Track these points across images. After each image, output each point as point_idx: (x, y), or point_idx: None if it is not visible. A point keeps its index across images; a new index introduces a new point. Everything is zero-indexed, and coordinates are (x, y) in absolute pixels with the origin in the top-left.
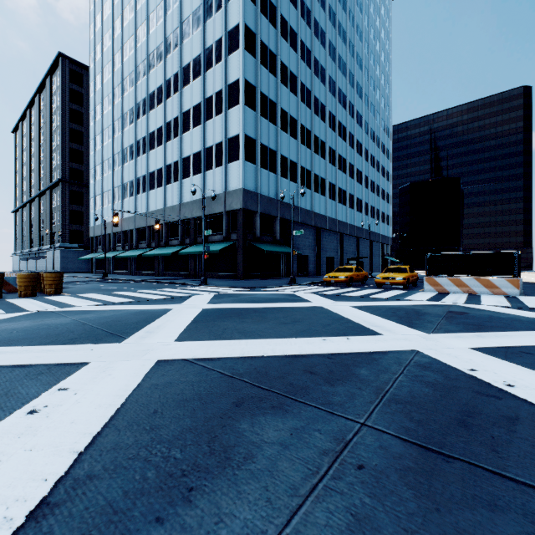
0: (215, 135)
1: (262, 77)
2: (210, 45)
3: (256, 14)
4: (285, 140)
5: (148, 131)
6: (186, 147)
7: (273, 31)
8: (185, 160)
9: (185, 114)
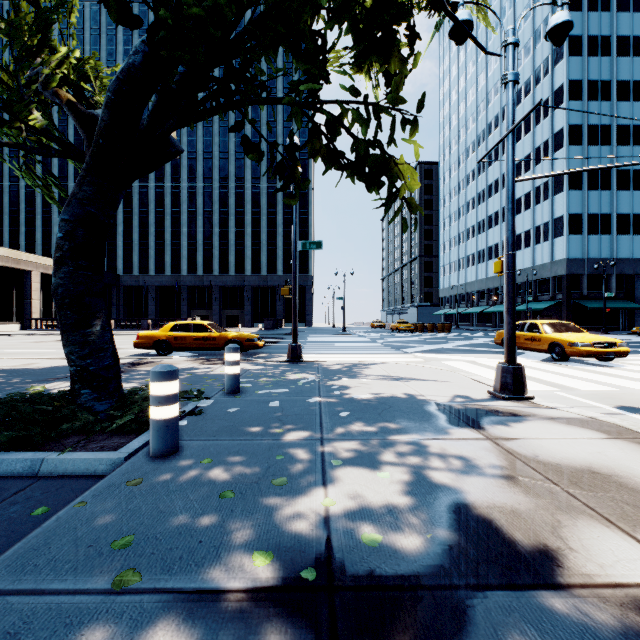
0: (542, 216)
1: (591, 155)
2: (538, 145)
3: (582, 107)
4: (625, 197)
5: (486, 215)
6: (518, 226)
7: (606, 105)
8: (518, 237)
9: (518, 201)
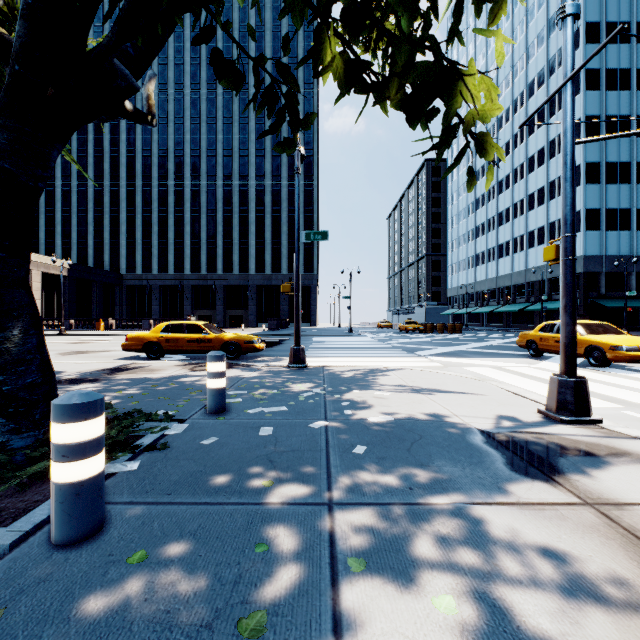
0: (557, 212)
1: (609, 148)
2: (552, 138)
3: (600, 97)
4: None
5: (497, 211)
6: (531, 223)
7: (626, 94)
8: (530, 234)
9: (530, 196)
